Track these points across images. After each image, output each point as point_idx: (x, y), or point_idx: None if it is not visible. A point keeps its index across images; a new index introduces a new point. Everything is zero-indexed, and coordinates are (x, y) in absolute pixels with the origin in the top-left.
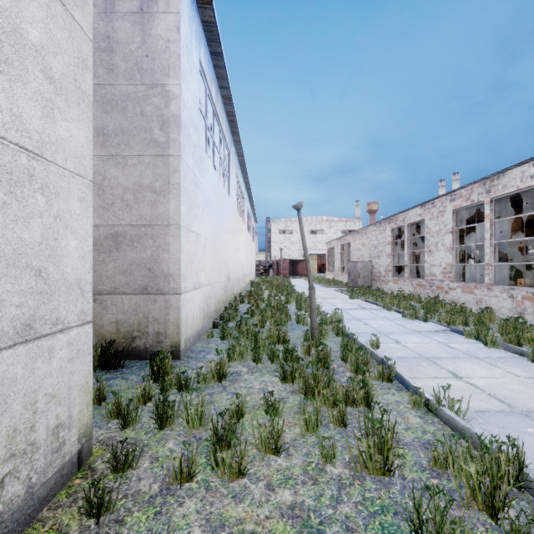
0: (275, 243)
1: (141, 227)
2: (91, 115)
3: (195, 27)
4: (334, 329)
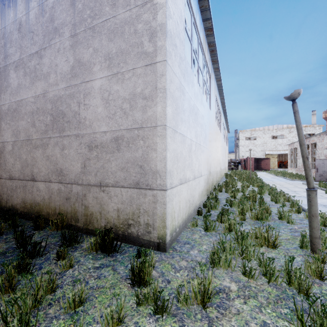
0: (242, 146)
1: (134, 130)
2: None
3: None
4: None
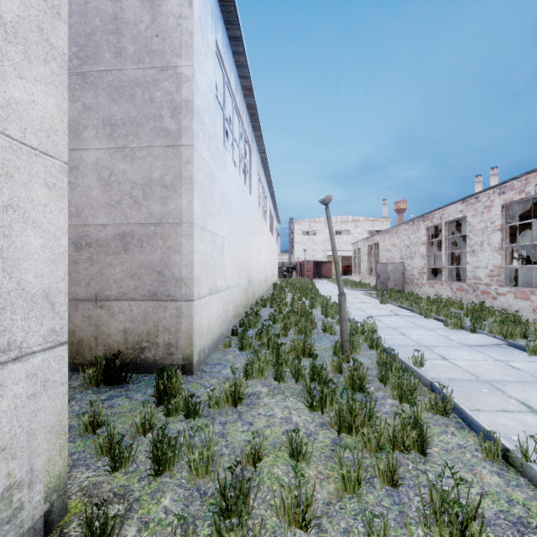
0: (299, 244)
1: (150, 226)
2: (66, 79)
3: (211, 6)
4: (366, 341)
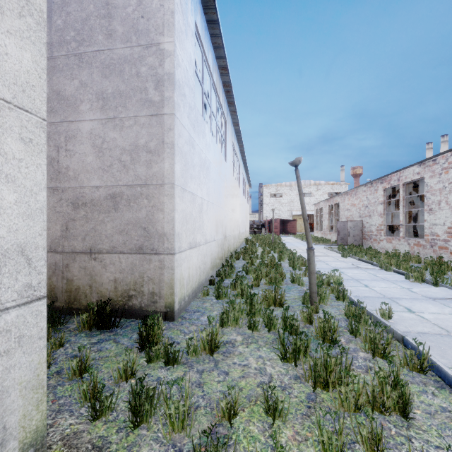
0: (267, 205)
1: (137, 187)
2: (44, 36)
3: None
4: (332, 292)
